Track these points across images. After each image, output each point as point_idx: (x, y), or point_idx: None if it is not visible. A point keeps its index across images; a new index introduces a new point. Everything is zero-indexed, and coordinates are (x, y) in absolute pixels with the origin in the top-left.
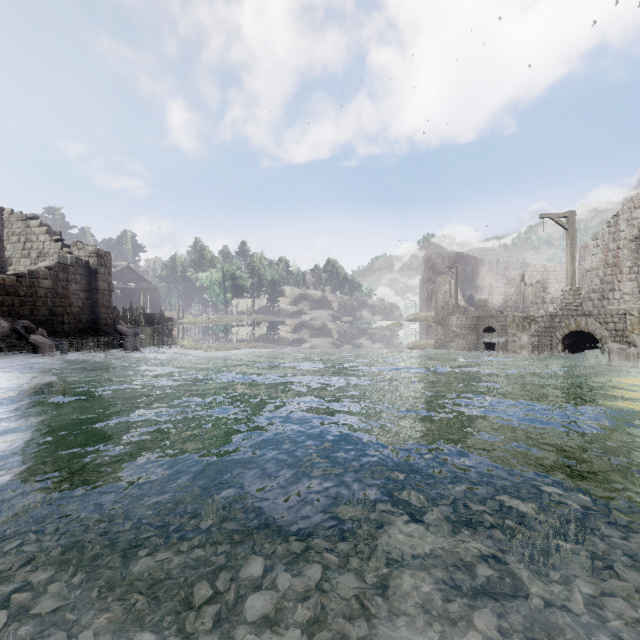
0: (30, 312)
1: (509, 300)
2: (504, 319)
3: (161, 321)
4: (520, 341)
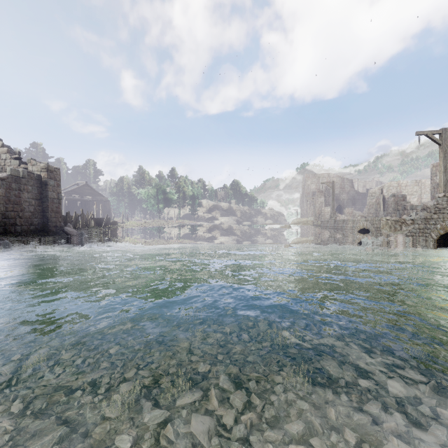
0: None
1: (371, 208)
2: (378, 222)
3: (108, 224)
4: (396, 240)
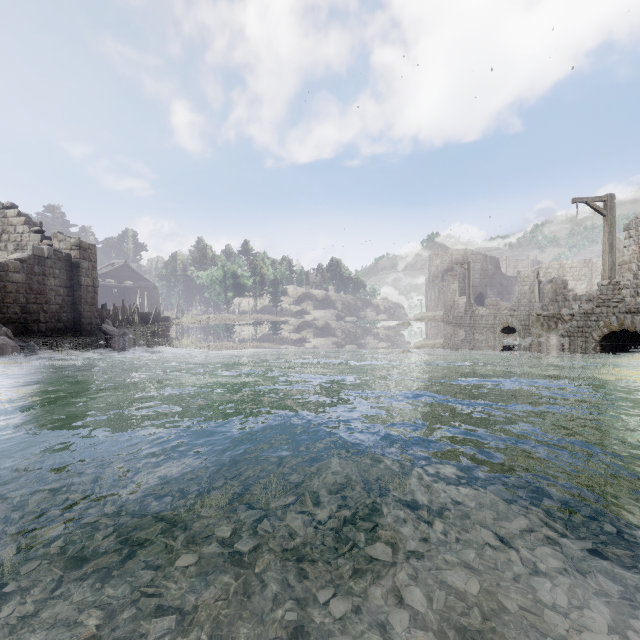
0: None
1: (522, 298)
2: (526, 318)
3: (157, 320)
4: (548, 342)
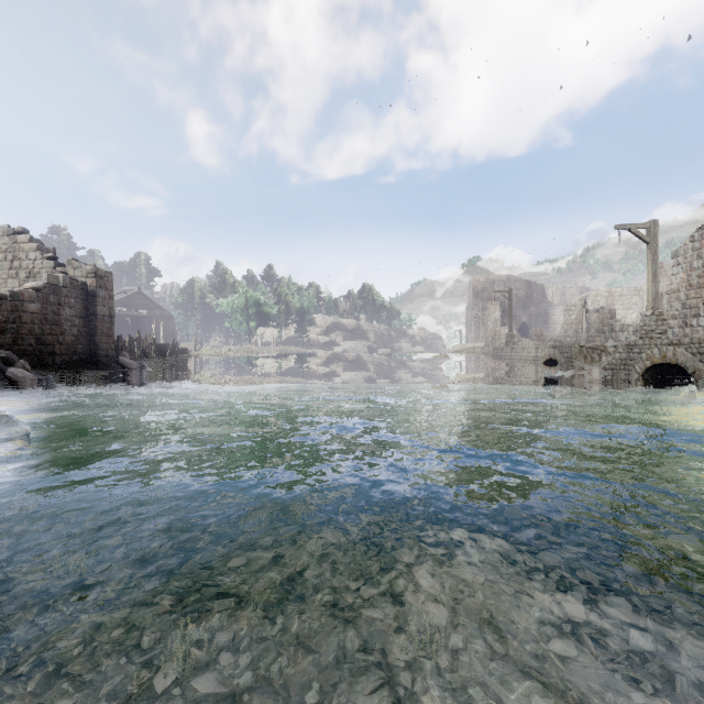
0: (12, 341)
1: (569, 329)
2: (569, 350)
3: (175, 352)
4: (590, 375)
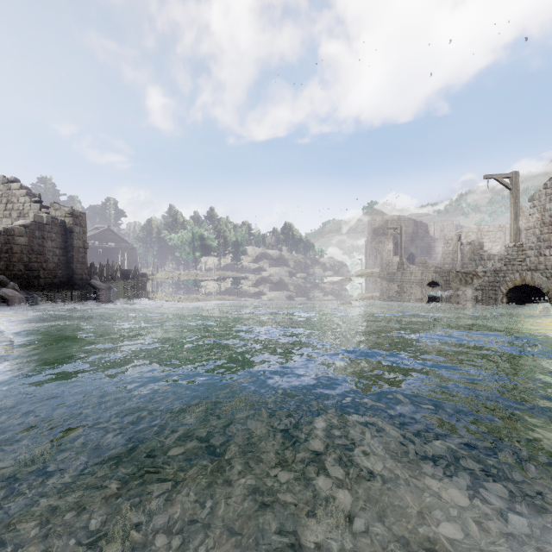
0: (5, 267)
1: (447, 258)
2: (447, 274)
3: (136, 276)
4: (465, 294)
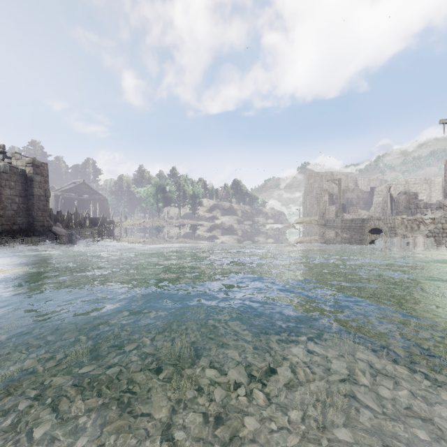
0: None
1: (377, 207)
2: (392, 221)
3: (104, 223)
4: (416, 241)
